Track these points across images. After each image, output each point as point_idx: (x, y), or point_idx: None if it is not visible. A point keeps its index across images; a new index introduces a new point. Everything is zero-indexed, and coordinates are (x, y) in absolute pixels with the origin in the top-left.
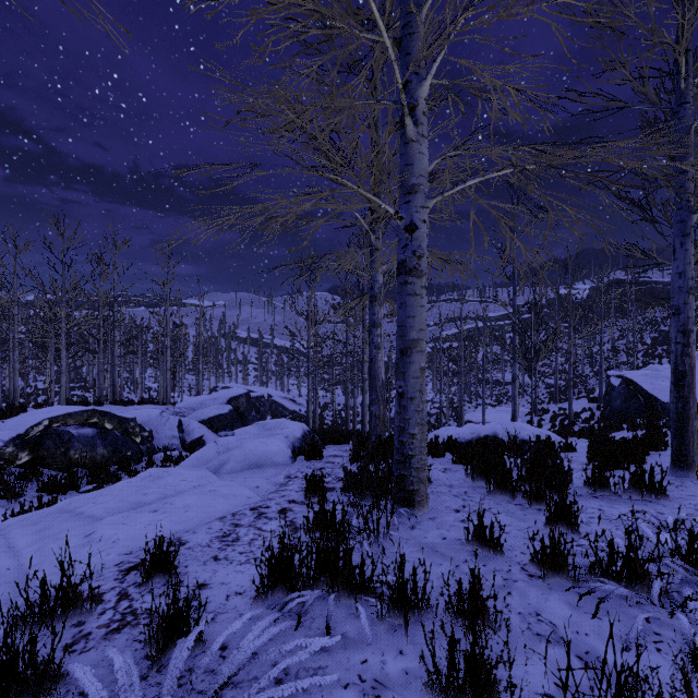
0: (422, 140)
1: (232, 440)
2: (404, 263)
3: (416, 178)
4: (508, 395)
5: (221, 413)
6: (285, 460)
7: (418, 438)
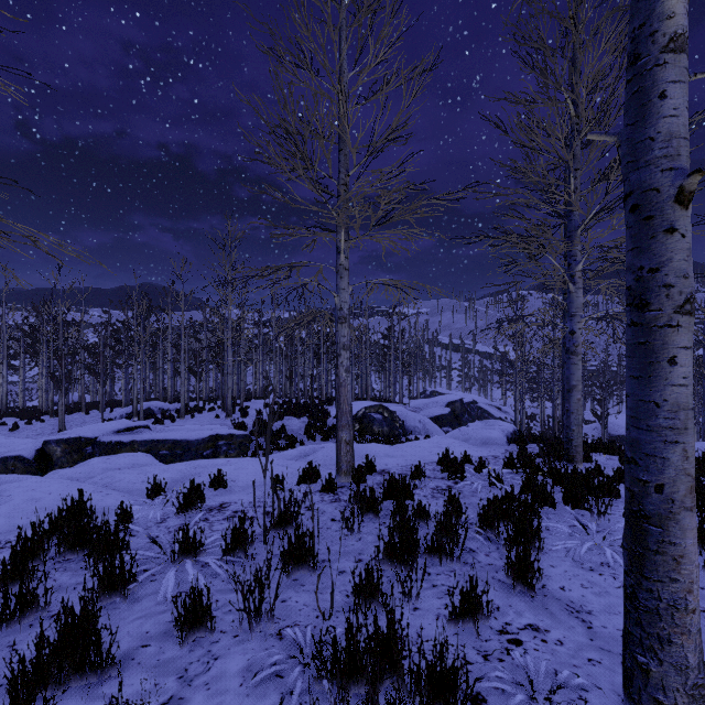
0: (578, 290)
1: (469, 429)
2: (568, 349)
3: (574, 309)
4: None
5: (443, 414)
6: (502, 443)
7: (575, 432)
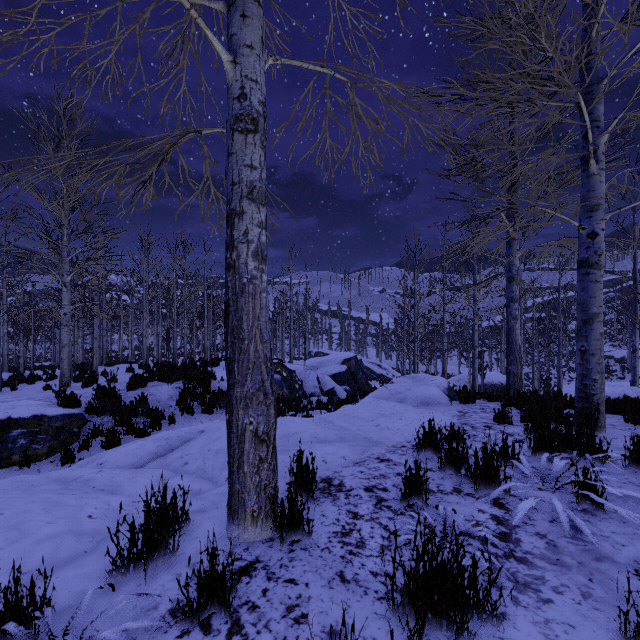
0: (601, 172)
1: (397, 386)
2: (586, 260)
3: (596, 200)
4: (610, 369)
5: (341, 371)
6: (446, 402)
7: (599, 382)
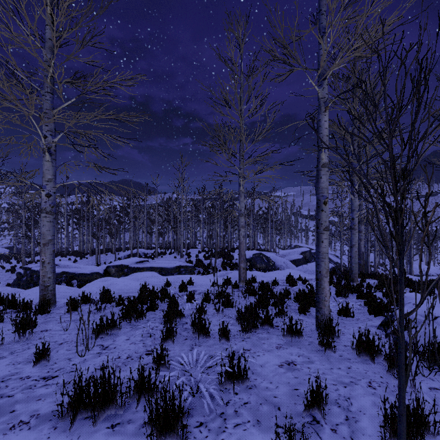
0: (356, 198)
1: (307, 266)
2: (351, 227)
3: (354, 207)
4: None
5: (298, 258)
6: None
7: (354, 267)
